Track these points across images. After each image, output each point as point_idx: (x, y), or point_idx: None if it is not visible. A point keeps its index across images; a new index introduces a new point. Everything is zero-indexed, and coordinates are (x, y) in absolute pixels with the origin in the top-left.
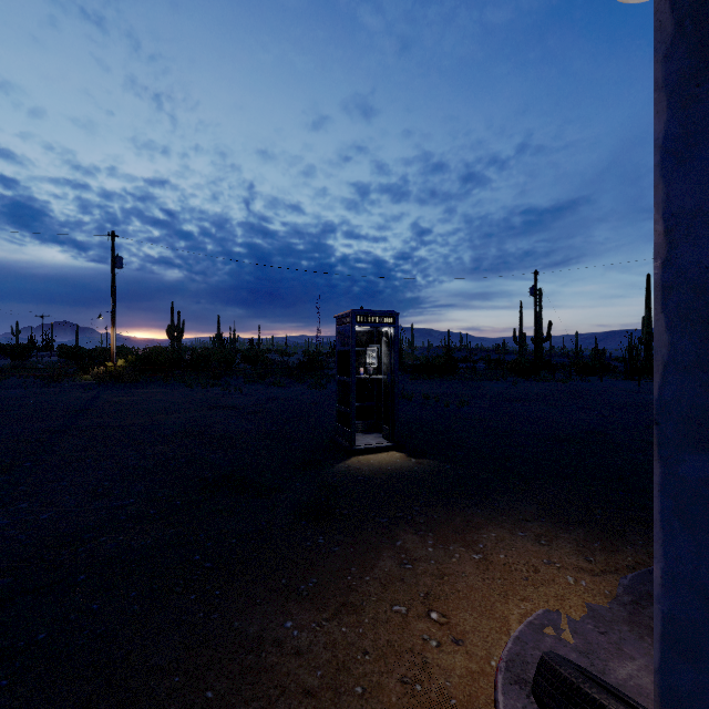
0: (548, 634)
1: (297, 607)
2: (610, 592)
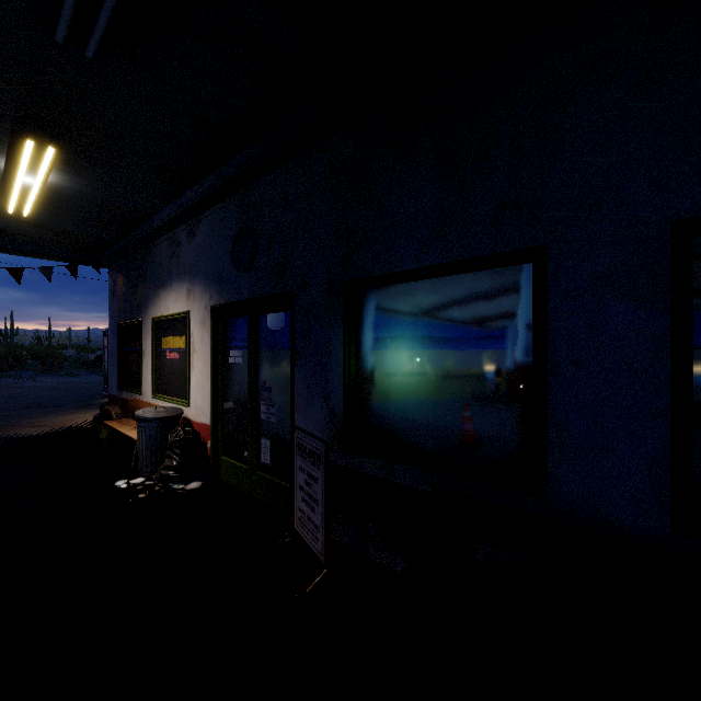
0: None
1: (68, 415)
2: None
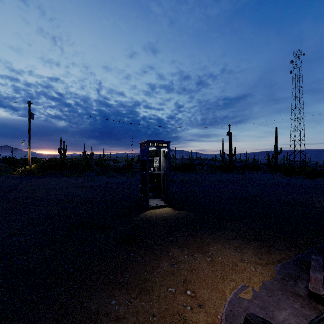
0: (244, 298)
1: (118, 292)
2: (271, 274)
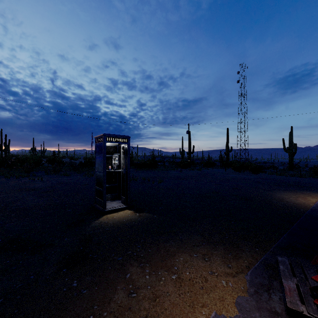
0: None
1: None
2: (244, 287)
